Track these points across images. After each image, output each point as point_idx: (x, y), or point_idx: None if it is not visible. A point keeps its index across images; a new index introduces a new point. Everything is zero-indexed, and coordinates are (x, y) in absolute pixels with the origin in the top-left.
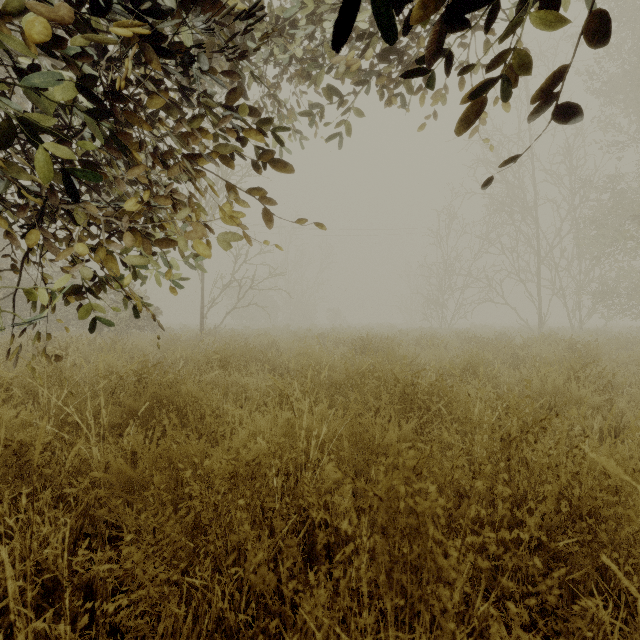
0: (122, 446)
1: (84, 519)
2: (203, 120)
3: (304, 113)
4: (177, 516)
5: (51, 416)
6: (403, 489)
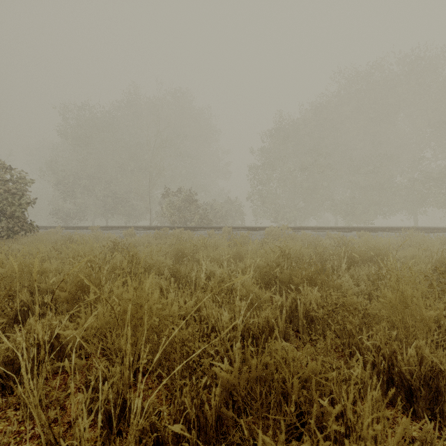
0: None
1: None
2: None
3: None
4: None
5: None
6: None
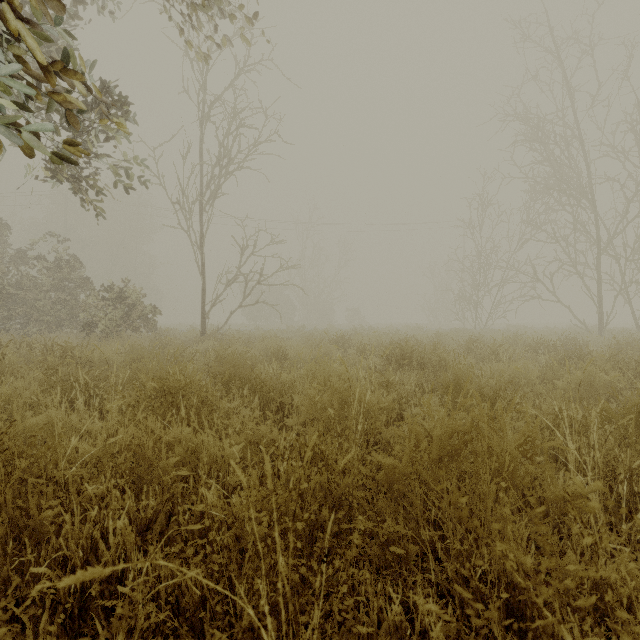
0: None
1: None
2: None
3: None
4: None
5: None
6: None
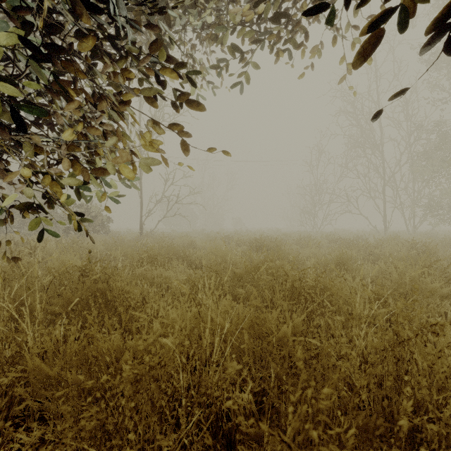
0: (55, 336)
1: (9, 410)
2: (125, 60)
3: (213, 67)
4: (79, 426)
5: (4, 306)
6: (316, 435)
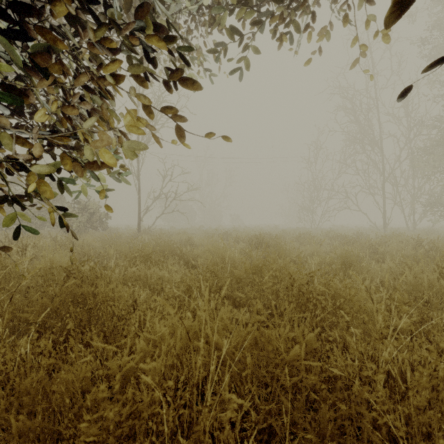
0: (20, 354)
1: None
2: (106, 28)
3: (210, 52)
4: None
5: None
6: None
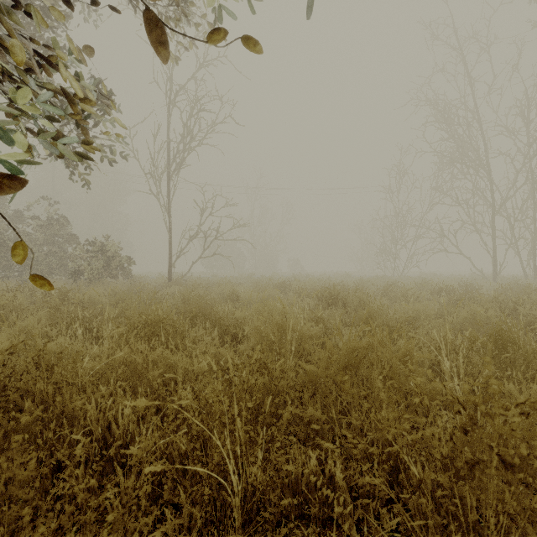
0: None
1: None
2: None
3: None
4: None
5: None
6: None
